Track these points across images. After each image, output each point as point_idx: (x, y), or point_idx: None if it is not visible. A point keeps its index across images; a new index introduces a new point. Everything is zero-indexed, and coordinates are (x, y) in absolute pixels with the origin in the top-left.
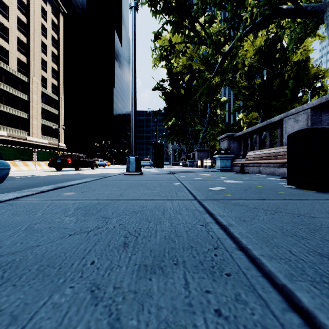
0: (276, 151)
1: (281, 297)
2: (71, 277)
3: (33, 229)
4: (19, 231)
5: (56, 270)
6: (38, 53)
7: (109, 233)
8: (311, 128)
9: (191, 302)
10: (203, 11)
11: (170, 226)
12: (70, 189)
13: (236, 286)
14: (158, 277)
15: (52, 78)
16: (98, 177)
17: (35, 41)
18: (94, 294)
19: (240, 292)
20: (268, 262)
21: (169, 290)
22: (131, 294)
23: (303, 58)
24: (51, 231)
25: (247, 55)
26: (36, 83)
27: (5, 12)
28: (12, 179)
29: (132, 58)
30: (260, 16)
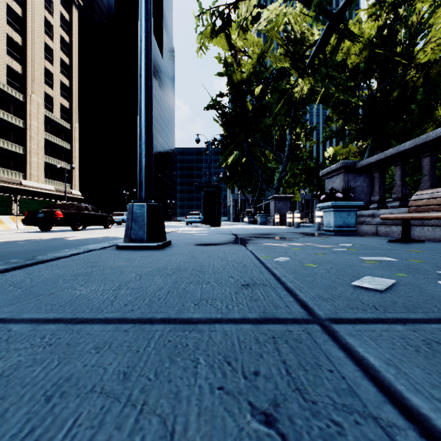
0: None
1: None
2: None
3: None
4: None
5: None
6: (40, 60)
7: None
8: None
9: None
10: None
11: None
12: None
13: None
14: None
15: (61, 97)
16: None
17: (35, 43)
18: None
19: None
20: None
21: None
22: None
23: (436, 57)
24: None
25: (350, 50)
26: (37, 102)
27: None
28: None
29: None
30: None
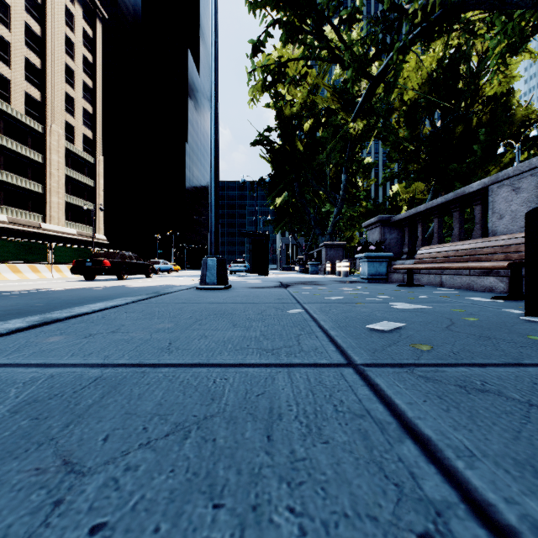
0: (477, 247)
1: None
2: None
3: None
4: None
5: None
6: (61, 84)
7: None
8: None
9: None
10: (338, 1)
11: None
12: (67, 327)
13: None
14: None
15: (84, 126)
16: (145, 295)
17: (55, 65)
18: None
19: None
20: None
21: None
22: None
23: (503, 91)
24: None
25: (409, 85)
26: (57, 134)
27: (5, 15)
28: None
29: (211, 77)
30: (439, 9)
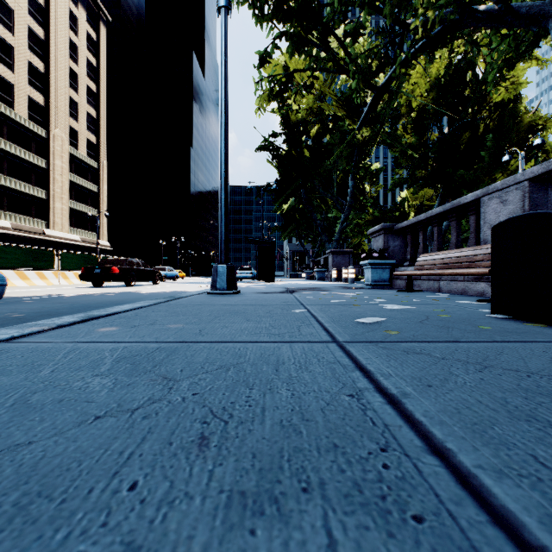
0: (468, 255)
1: None
2: (83, 525)
3: (27, 404)
4: (0, 409)
5: (55, 506)
6: (64, 88)
7: (172, 412)
8: (537, 214)
9: None
10: (343, 15)
11: (291, 397)
12: (111, 321)
13: (441, 550)
14: (269, 525)
15: (88, 131)
16: (162, 299)
17: (59, 69)
18: None
19: None
20: (495, 484)
21: None
22: None
23: (510, 97)
24: (61, 408)
25: (416, 91)
26: (61, 138)
27: (9, 19)
28: (16, 302)
29: (221, 94)
30: (440, 24)
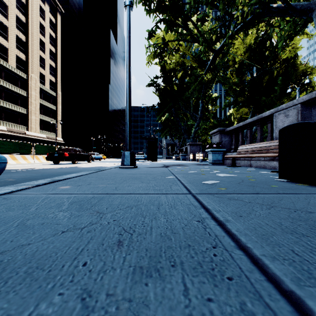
0: (267, 145)
1: (291, 307)
2: (61, 281)
3: (25, 225)
4: (11, 228)
5: (45, 273)
6: (37, 50)
7: (103, 229)
8: (303, 123)
9: (192, 313)
10: (196, 9)
11: (166, 222)
12: (66, 182)
13: (240, 292)
14: (155, 281)
15: (50, 75)
16: (94, 170)
17: (34, 40)
18: (85, 303)
19: (245, 301)
20: (271, 263)
21: (167, 297)
22: (126, 303)
23: (292, 56)
24: (43, 227)
25: (238, 52)
26: (35, 79)
27: (5, 11)
28: (10, 172)
29: (127, 55)
30: (251, 15)
